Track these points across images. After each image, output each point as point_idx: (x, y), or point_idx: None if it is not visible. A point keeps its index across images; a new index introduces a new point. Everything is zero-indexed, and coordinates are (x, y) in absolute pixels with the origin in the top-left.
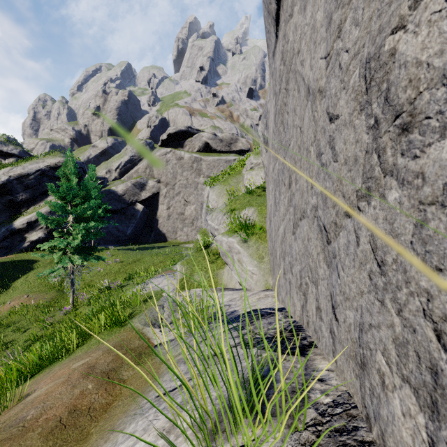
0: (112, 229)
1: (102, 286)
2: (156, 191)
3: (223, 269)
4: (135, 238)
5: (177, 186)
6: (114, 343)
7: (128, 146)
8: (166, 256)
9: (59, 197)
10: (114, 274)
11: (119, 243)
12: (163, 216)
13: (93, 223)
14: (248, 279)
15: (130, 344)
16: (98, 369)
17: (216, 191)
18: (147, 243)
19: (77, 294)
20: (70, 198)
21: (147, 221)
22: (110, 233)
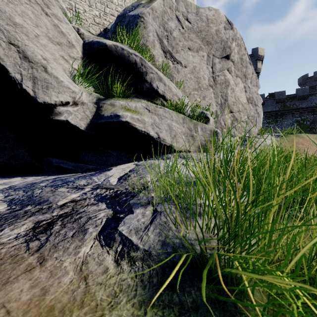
0: None
1: None
2: None
3: None
4: None
5: None
6: None
7: None
8: None
9: None
10: None
11: None
12: None
13: None
14: None
15: None
16: None
17: None
18: None
19: None
20: None
21: None
22: None
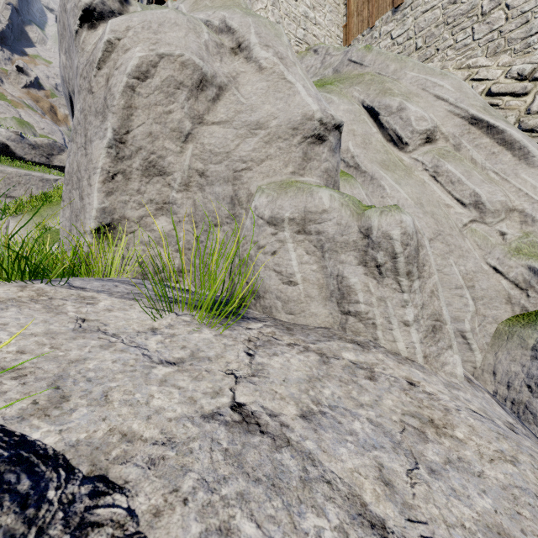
0: None
1: None
2: None
3: None
4: None
5: None
6: None
7: None
8: None
9: None
10: None
11: None
12: None
13: None
14: None
15: None
16: None
17: (22, 221)
18: None
19: None
20: None
21: None
22: None
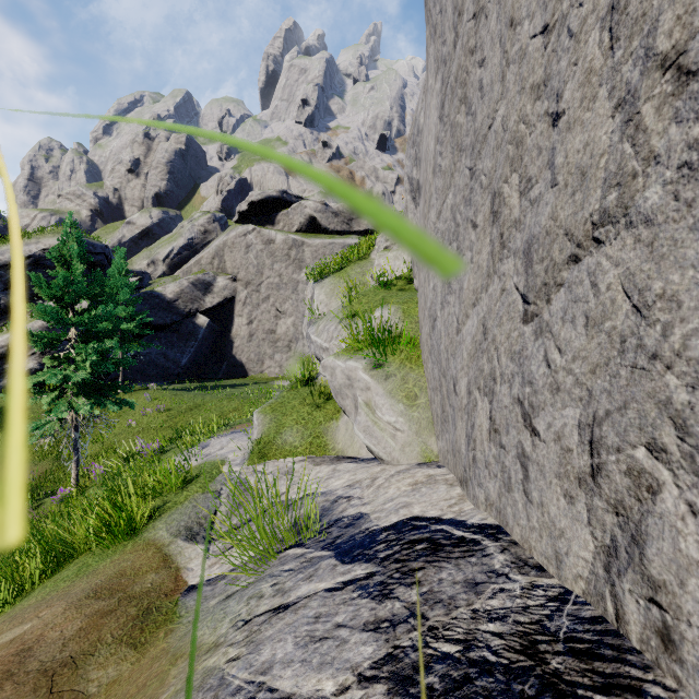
0: (156, 356)
1: (133, 451)
2: (230, 295)
3: (338, 420)
4: (196, 371)
5: (263, 287)
6: (100, 581)
7: (184, 222)
8: (244, 400)
9: (50, 296)
10: (154, 431)
11: (168, 379)
12: (242, 335)
13: (113, 342)
14: (387, 440)
15: (133, 585)
16: (36, 662)
17: (327, 287)
18: (215, 379)
19: (84, 466)
20: (71, 298)
21: (214, 344)
22: (152, 363)
